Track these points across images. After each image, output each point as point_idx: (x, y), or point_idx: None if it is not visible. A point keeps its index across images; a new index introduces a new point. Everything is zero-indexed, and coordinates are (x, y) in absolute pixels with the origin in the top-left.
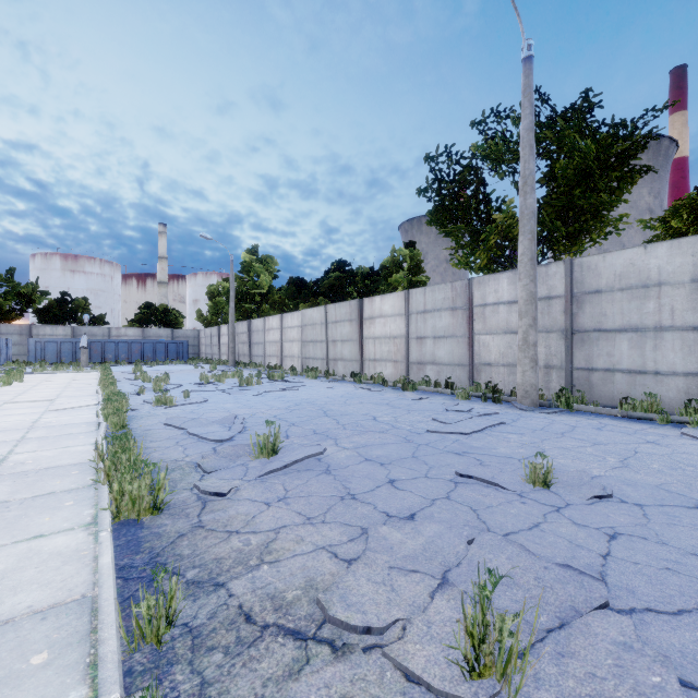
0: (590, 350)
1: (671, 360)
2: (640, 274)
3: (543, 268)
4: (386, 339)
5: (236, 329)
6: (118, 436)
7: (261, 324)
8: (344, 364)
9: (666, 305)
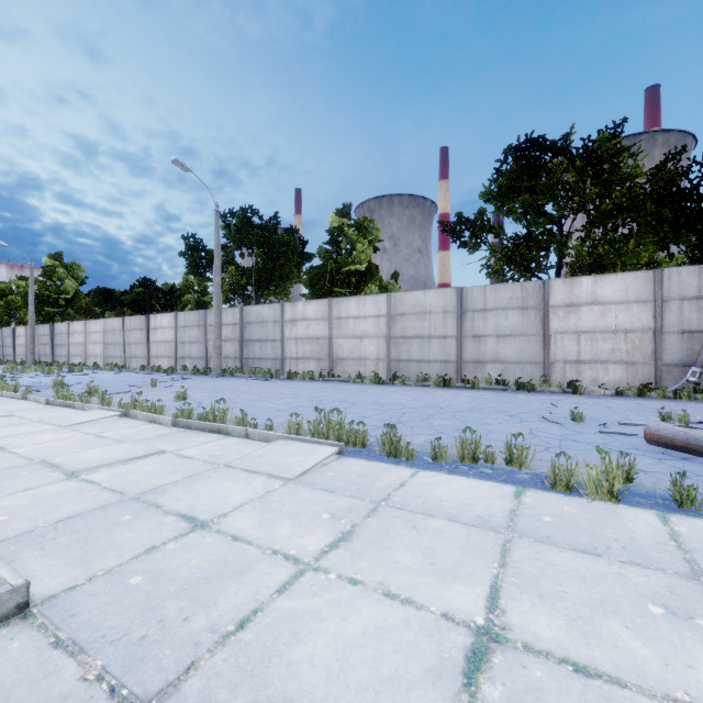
0: (248, 349)
1: (269, 353)
2: (262, 317)
3: (233, 309)
4: (164, 343)
5: (36, 331)
6: None
7: (65, 328)
8: (137, 360)
9: (268, 331)
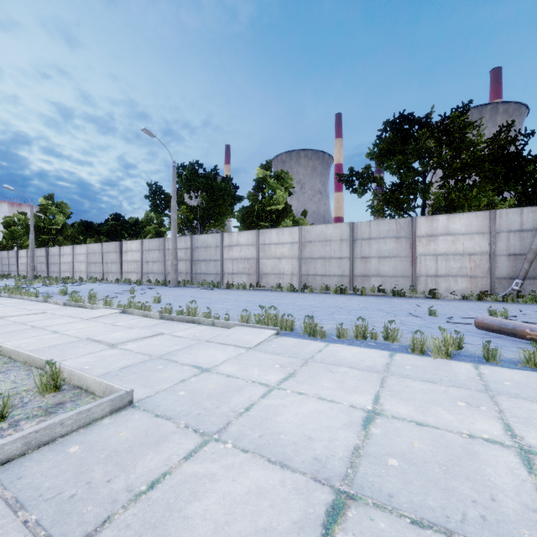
0: (196, 267)
1: (212, 270)
2: (206, 243)
3: (185, 237)
4: (133, 262)
5: (34, 253)
6: (18, 287)
7: (57, 251)
8: (112, 275)
9: (211, 253)
